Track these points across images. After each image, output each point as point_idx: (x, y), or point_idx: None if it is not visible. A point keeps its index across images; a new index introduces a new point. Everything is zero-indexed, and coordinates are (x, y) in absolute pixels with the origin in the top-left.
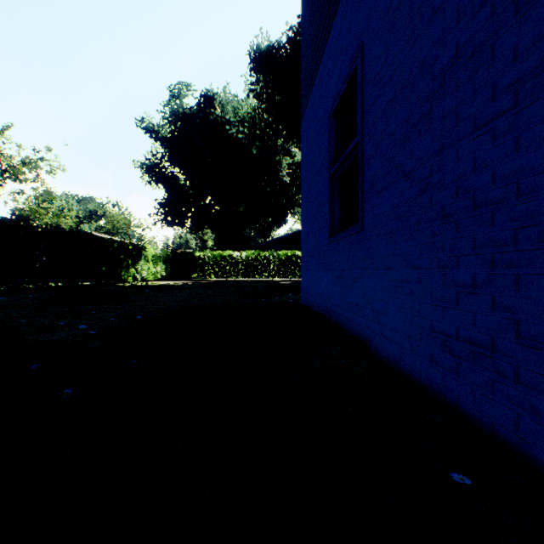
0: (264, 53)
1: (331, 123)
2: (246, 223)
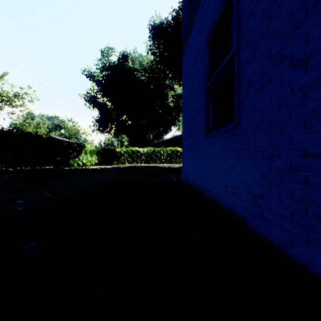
0: (158, 26)
1: (207, 49)
2: (147, 131)
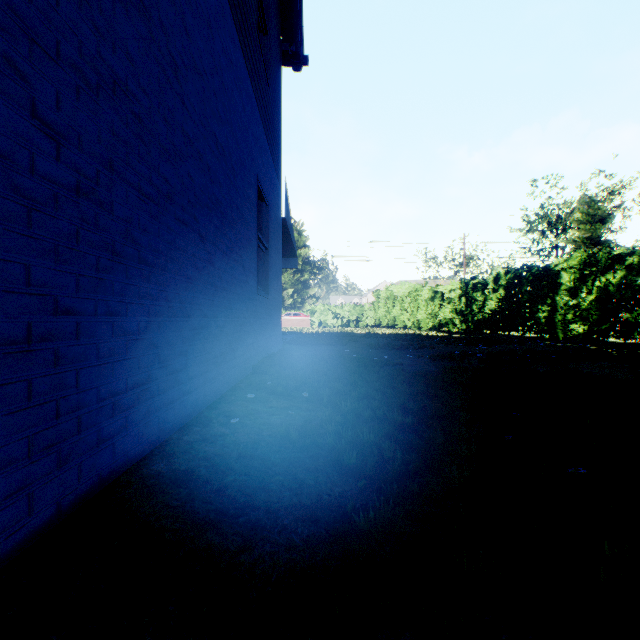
0: None
1: None
2: None
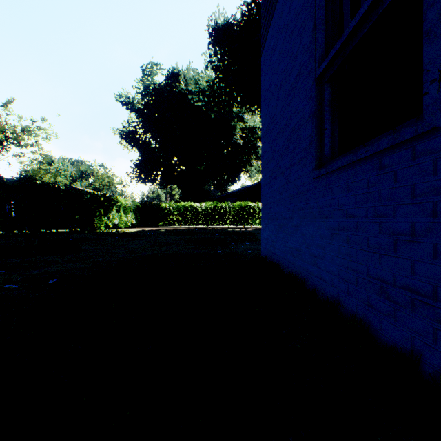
0: (221, 27)
1: None
2: (206, 179)
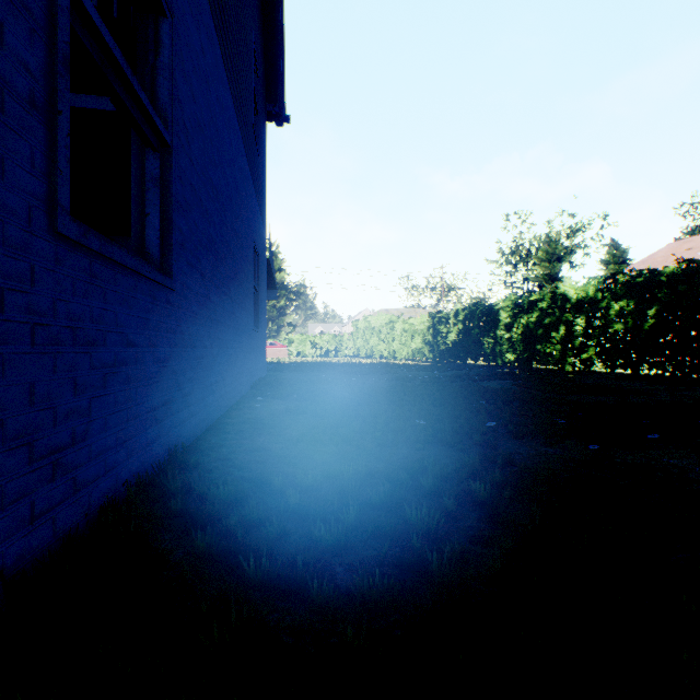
0: None
1: None
2: None
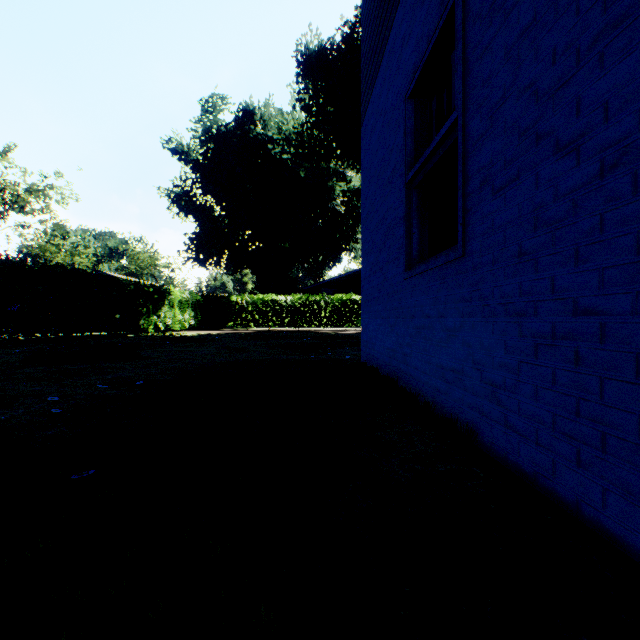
0: (314, 55)
1: (408, 108)
2: (292, 261)
